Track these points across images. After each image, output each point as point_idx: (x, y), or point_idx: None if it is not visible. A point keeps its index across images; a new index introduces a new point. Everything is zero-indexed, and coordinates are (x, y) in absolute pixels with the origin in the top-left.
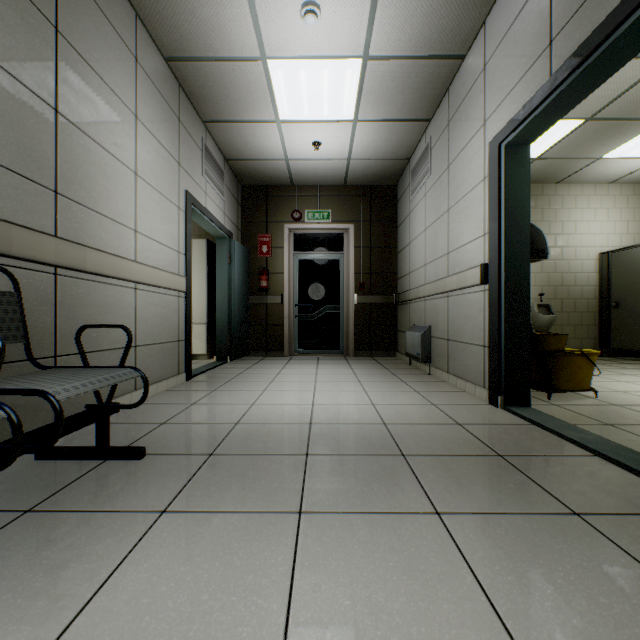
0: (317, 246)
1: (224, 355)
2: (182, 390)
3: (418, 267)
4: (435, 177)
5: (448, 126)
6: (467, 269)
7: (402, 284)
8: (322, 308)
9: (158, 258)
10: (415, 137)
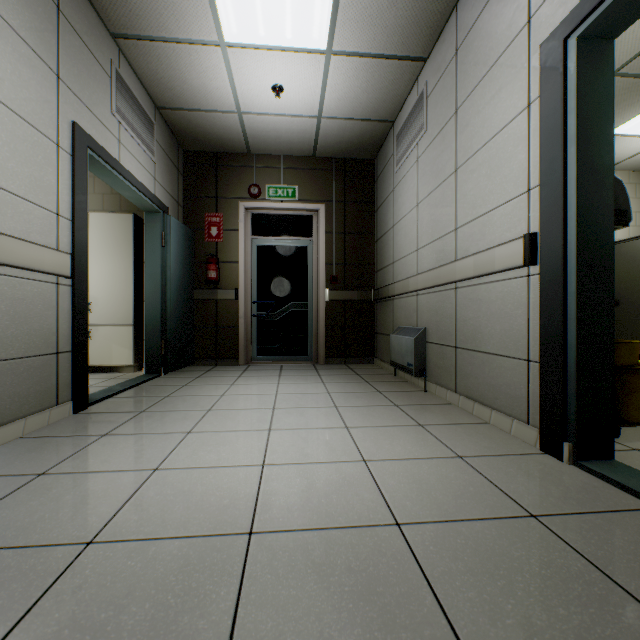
0: (280, 230)
1: (156, 366)
2: (50, 435)
3: (406, 254)
4: (434, 132)
5: (456, 55)
6: (495, 246)
7: (383, 277)
8: (286, 306)
9: (1, 215)
10: (404, 87)
